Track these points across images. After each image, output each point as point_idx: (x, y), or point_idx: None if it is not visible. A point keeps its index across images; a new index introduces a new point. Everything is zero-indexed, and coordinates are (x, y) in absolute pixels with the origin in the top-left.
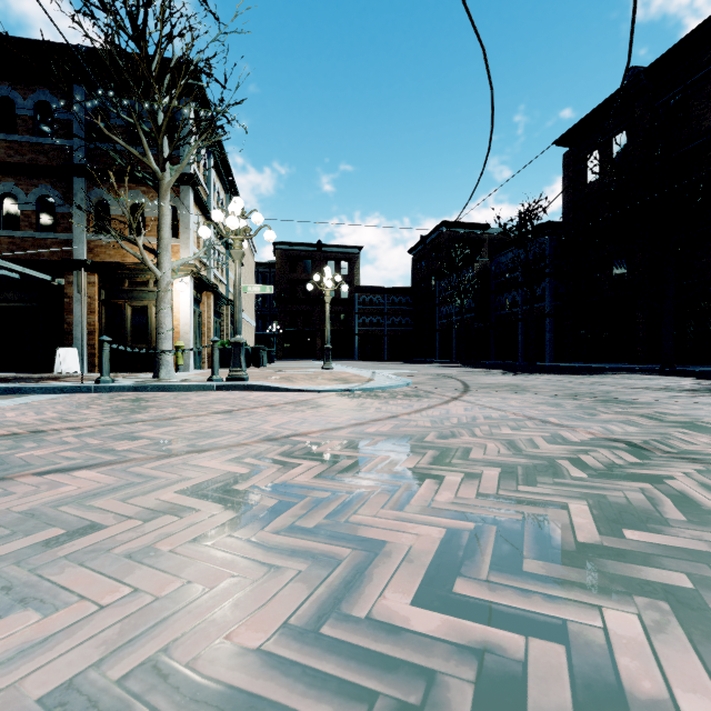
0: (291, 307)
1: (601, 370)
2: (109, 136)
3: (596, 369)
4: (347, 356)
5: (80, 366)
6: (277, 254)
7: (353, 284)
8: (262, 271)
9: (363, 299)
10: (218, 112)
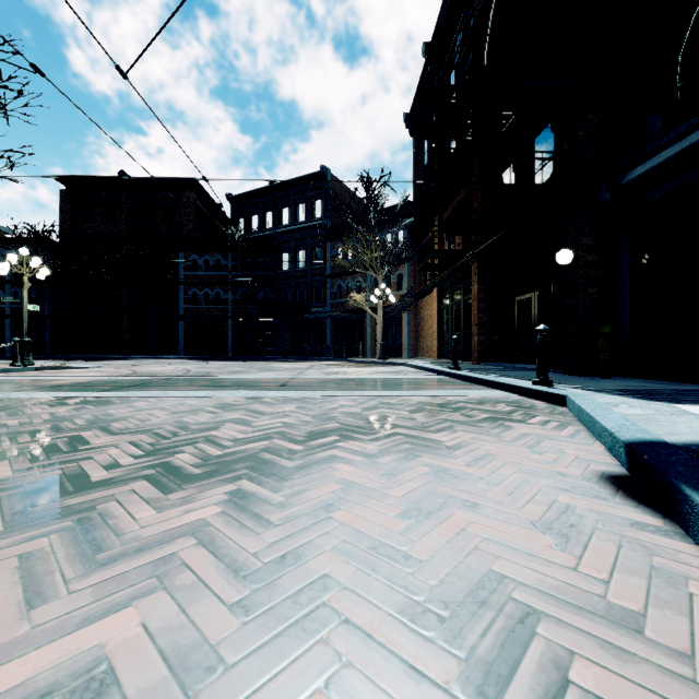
0: None
1: (118, 358)
2: None
3: (113, 358)
4: None
5: None
6: None
7: None
8: None
9: None
10: None
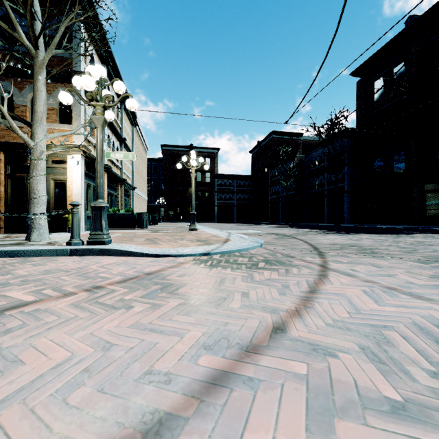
0: (173, 187)
1: (393, 230)
2: None
3: (388, 229)
4: (209, 219)
5: None
6: (163, 153)
7: (214, 173)
8: (154, 164)
9: (220, 182)
10: None
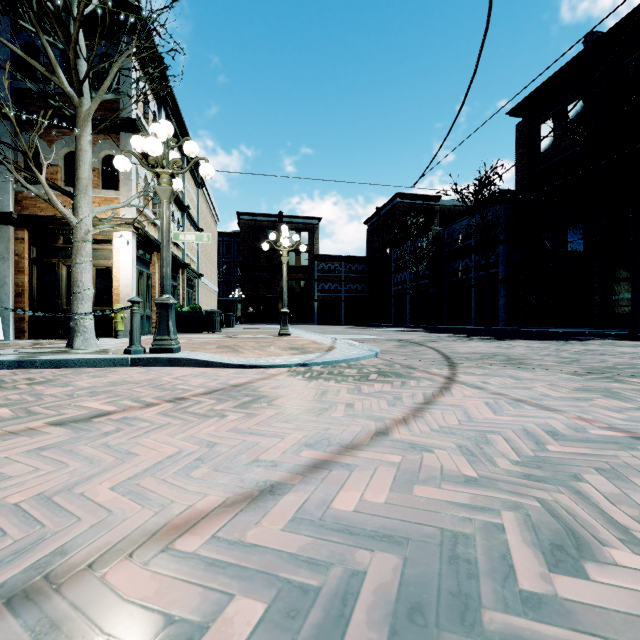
0: (254, 274)
1: (564, 335)
2: (0, 40)
3: (558, 334)
4: (306, 320)
5: (5, 331)
6: (240, 224)
7: (313, 253)
8: (227, 240)
9: (322, 267)
10: (144, 20)
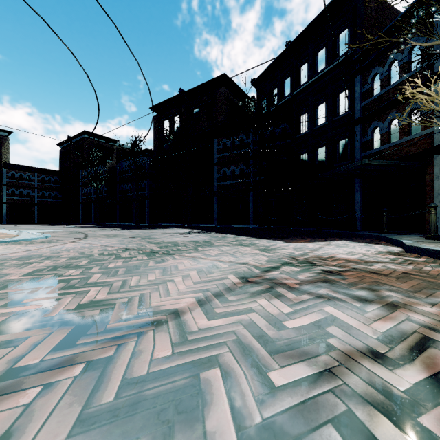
0: None
1: (166, 227)
2: None
3: (164, 226)
4: None
5: None
6: None
7: (1, 161)
8: None
9: (13, 174)
10: None
